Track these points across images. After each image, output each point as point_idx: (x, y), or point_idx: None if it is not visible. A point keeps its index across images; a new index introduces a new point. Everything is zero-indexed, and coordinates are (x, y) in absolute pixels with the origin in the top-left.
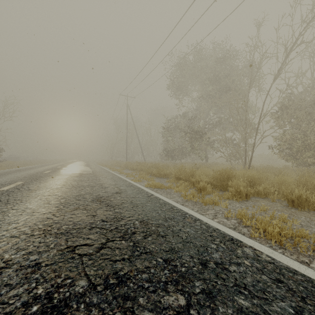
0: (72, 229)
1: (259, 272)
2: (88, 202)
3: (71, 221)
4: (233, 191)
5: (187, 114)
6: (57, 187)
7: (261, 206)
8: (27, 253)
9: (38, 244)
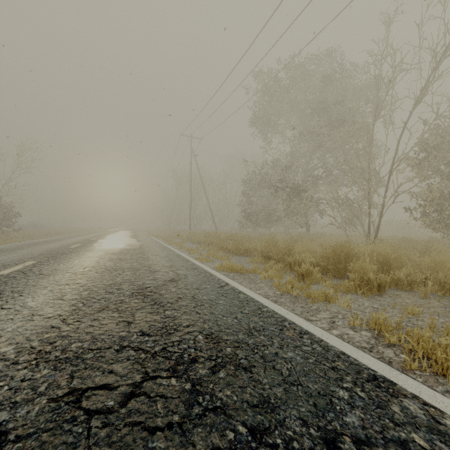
0: (87, 350)
1: None
2: (125, 297)
3: (89, 333)
4: (356, 279)
5: (279, 161)
6: (83, 271)
7: (408, 307)
8: None
9: (18, 385)
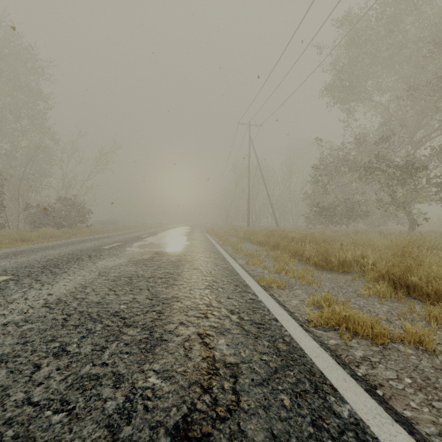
0: None
1: None
2: None
3: None
4: None
5: (364, 137)
6: (10, 322)
7: None
8: None
9: None
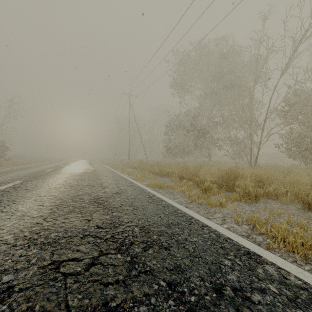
0: (62, 237)
1: (292, 305)
2: (85, 204)
3: (62, 227)
4: (240, 191)
5: (190, 112)
6: (55, 187)
7: (274, 210)
8: (2, 271)
9: (18, 259)
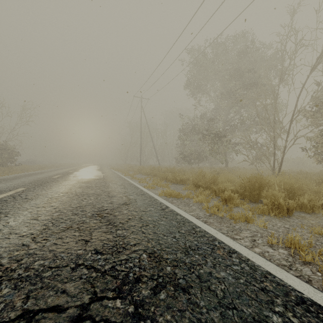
0: (47, 267)
1: None
2: (86, 218)
3: (52, 251)
4: (268, 203)
5: (205, 115)
6: (58, 196)
7: (315, 228)
8: None
9: None
